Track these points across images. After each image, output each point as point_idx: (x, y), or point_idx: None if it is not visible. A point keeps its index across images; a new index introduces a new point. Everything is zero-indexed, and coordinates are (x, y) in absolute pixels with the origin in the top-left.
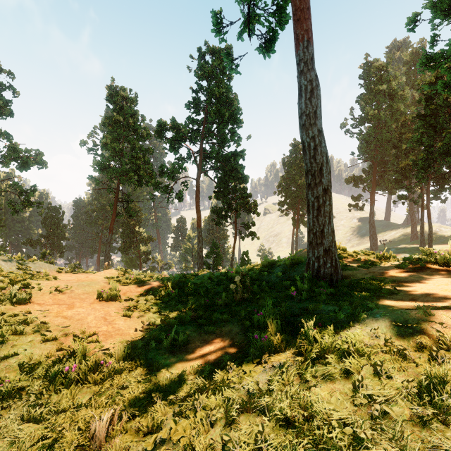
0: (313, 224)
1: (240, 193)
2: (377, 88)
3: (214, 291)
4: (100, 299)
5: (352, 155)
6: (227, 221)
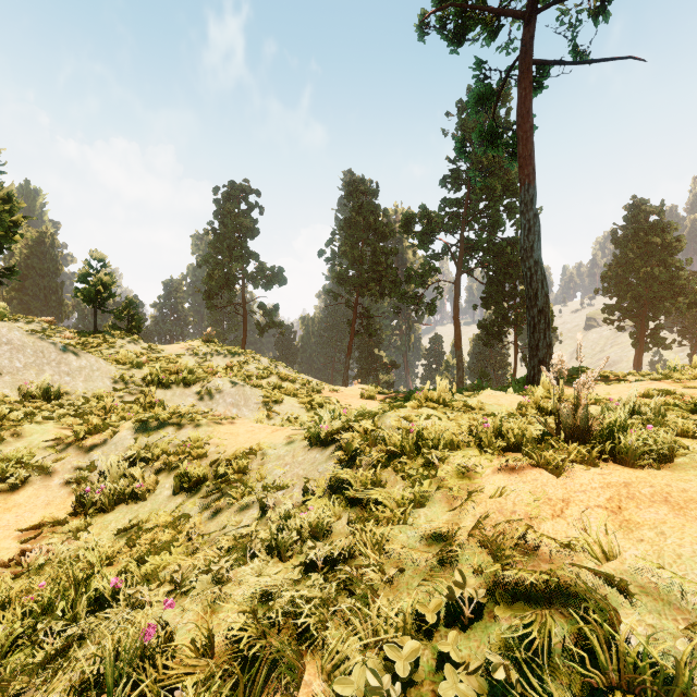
0: (530, 339)
1: (522, 298)
2: None
3: None
4: (363, 397)
5: None
6: (500, 340)
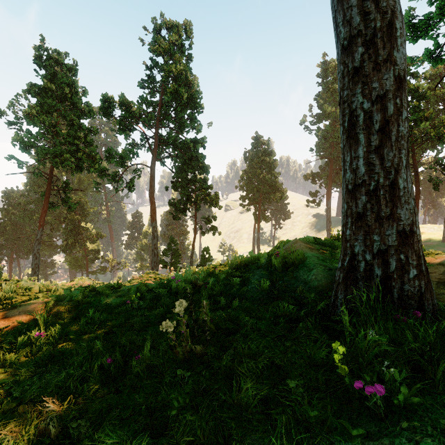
0: (367, 169)
1: (200, 184)
2: (334, 87)
3: (141, 322)
4: None
5: (311, 151)
6: (186, 214)
